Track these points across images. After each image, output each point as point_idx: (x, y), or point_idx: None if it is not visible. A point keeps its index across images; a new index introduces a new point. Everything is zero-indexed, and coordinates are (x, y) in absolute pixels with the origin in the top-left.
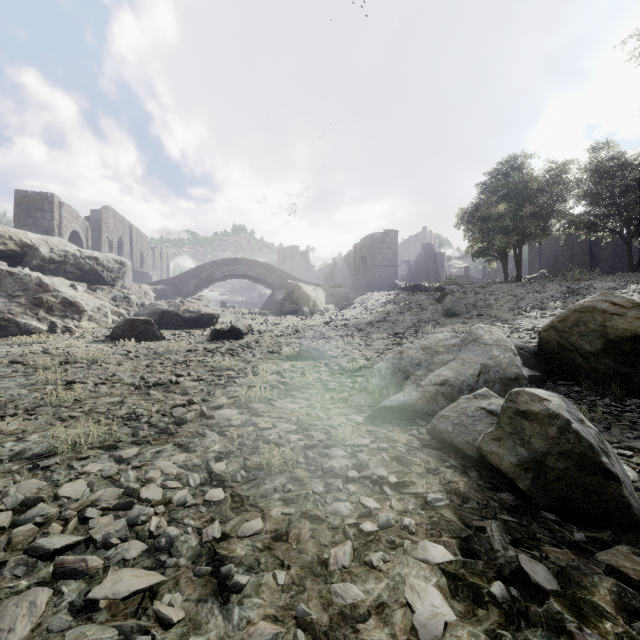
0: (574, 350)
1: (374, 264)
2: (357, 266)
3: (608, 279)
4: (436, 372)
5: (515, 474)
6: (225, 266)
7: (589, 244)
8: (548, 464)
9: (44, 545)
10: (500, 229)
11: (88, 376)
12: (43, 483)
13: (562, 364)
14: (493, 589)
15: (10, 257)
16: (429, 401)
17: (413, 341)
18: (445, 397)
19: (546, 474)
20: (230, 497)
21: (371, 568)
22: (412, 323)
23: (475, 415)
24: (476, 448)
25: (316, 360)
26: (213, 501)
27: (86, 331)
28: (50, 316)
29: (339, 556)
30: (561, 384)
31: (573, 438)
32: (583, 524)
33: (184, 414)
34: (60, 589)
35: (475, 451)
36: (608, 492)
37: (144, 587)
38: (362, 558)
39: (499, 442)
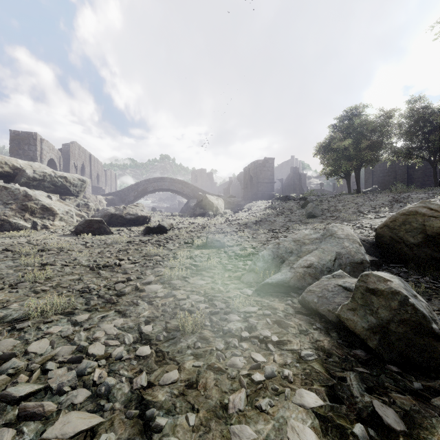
0: (402, 242)
1: (258, 181)
2: (246, 183)
3: (421, 192)
4: (304, 258)
5: (366, 336)
6: (155, 183)
7: (407, 167)
8: (391, 329)
9: (12, 393)
10: (345, 157)
11: (57, 260)
12: (17, 342)
13: (393, 252)
14: (355, 430)
15: (5, 176)
16: (299, 279)
17: (286, 235)
18: (311, 276)
19: (390, 336)
20: (155, 352)
21: (261, 411)
22: (285, 222)
23: (334, 290)
24: (336, 315)
25: (218, 248)
26: (142, 356)
27: (58, 228)
28: (33, 217)
29: (236, 401)
30: (393, 266)
31: (410, 310)
32: (419, 375)
33: (123, 288)
34: (22, 429)
35: (335, 317)
36: (437, 350)
37: (86, 428)
38: (253, 403)
39: (354, 311)
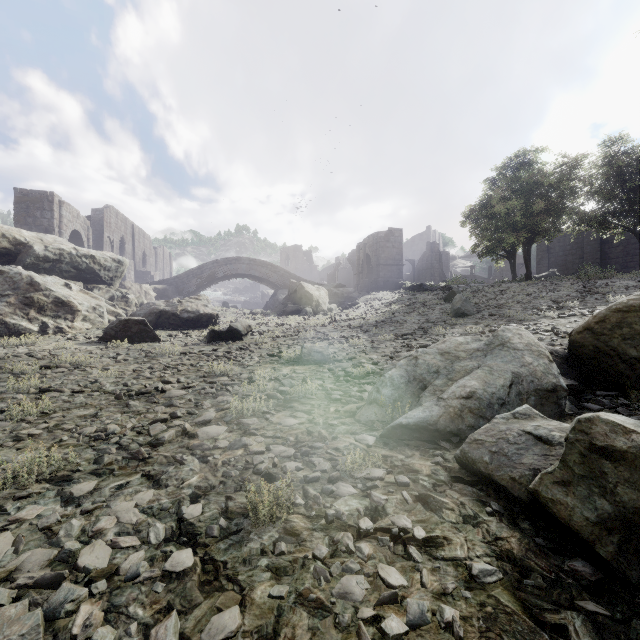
0: (615, 355)
1: (378, 263)
2: (361, 265)
3: (626, 277)
4: (460, 382)
5: (593, 535)
6: (227, 265)
7: (600, 242)
8: None
9: None
10: (509, 226)
11: (67, 383)
12: None
13: (599, 371)
14: None
15: (3, 255)
16: (453, 418)
17: (423, 343)
18: (472, 413)
19: (639, 538)
20: (200, 563)
21: None
22: (420, 323)
23: (519, 441)
24: (529, 491)
25: (319, 364)
26: (176, 571)
27: (79, 332)
28: (41, 316)
29: None
30: (601, 395)
31: None
32: None
33: (163, 432)
34: None
35: (525, 492)
36: None
37: None
38: None
39: (566, 487)
